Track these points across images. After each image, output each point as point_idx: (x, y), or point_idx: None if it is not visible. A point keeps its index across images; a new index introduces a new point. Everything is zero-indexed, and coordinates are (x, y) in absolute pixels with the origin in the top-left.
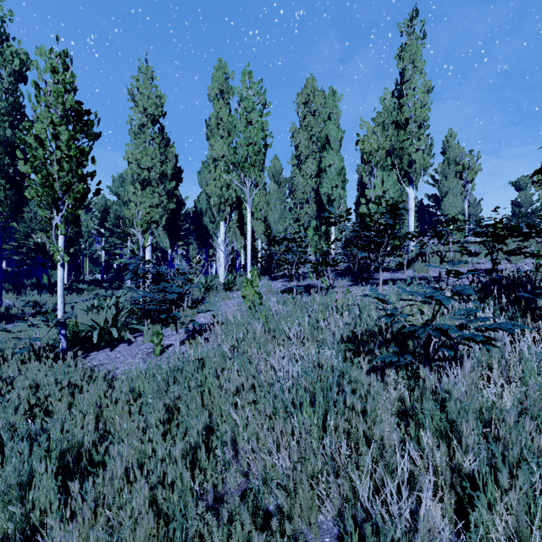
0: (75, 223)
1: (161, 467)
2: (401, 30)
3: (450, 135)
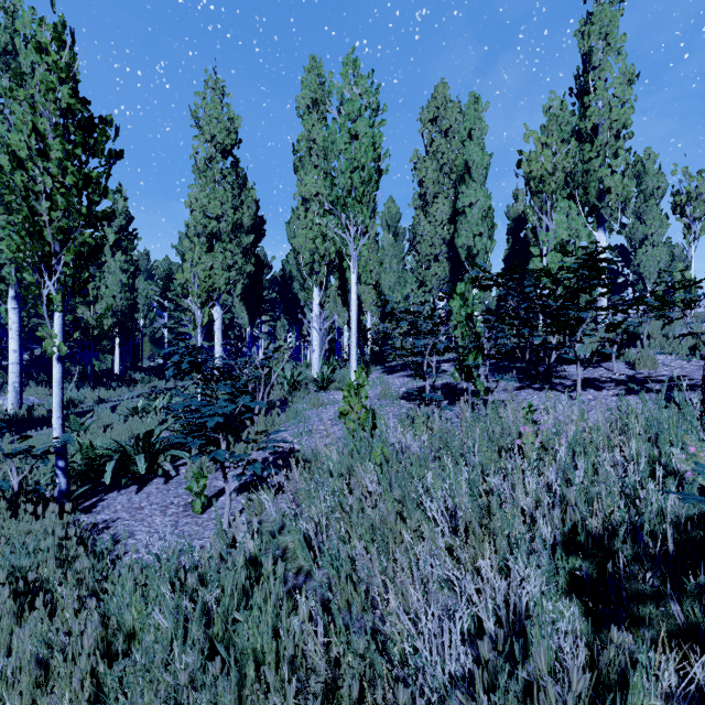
0: (82, 293)
1: None
2: None
3: (648, 157)
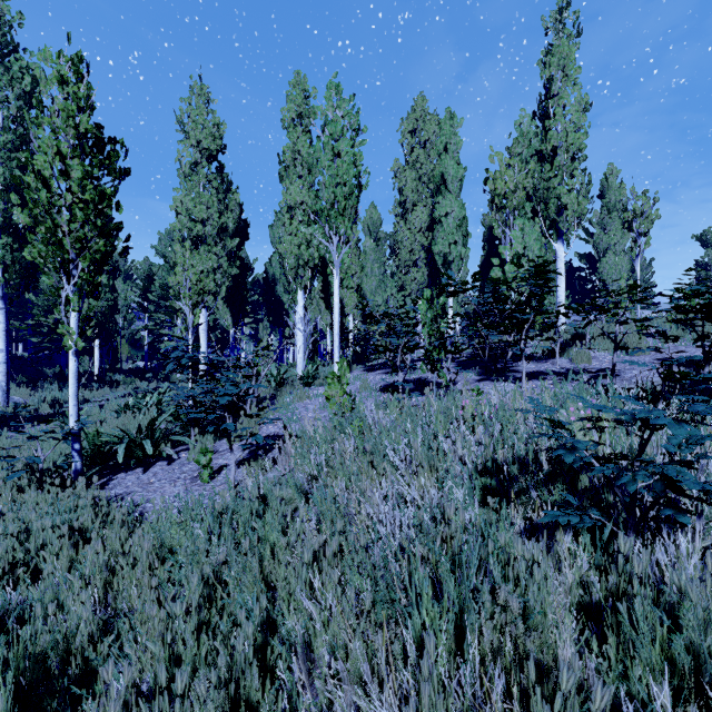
0: (94, 295)
1: (181, 707)
2: (546, 27)
3: (611, 172)
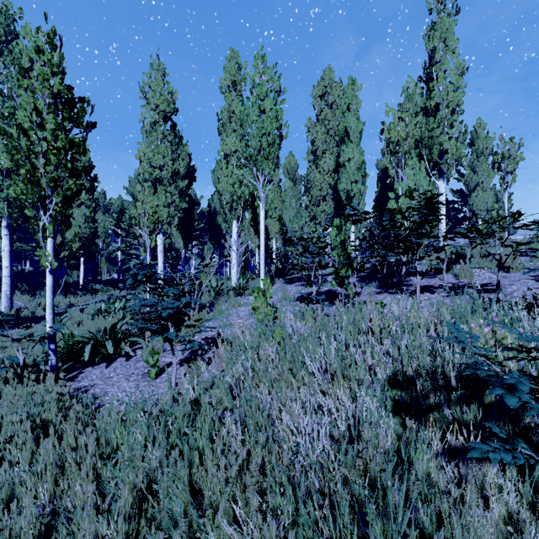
0: (67, 224)
1: None
2: (430, 8)
3: (479, 125)
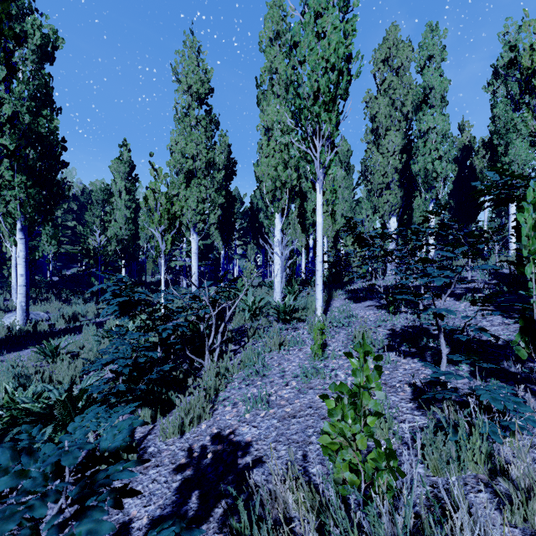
0: None
1: None
2: None
3: None
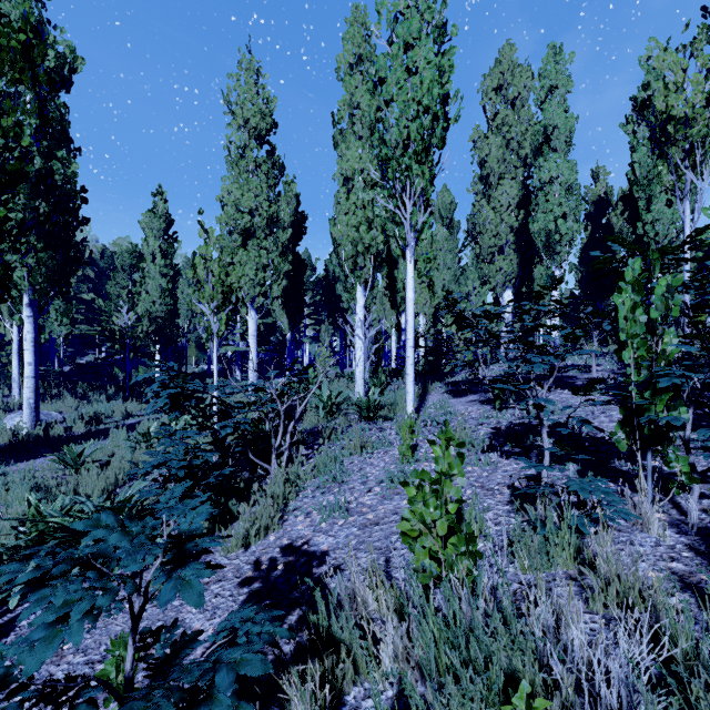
0: None
1: None
2: None
3: None
